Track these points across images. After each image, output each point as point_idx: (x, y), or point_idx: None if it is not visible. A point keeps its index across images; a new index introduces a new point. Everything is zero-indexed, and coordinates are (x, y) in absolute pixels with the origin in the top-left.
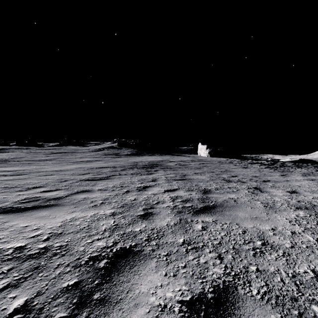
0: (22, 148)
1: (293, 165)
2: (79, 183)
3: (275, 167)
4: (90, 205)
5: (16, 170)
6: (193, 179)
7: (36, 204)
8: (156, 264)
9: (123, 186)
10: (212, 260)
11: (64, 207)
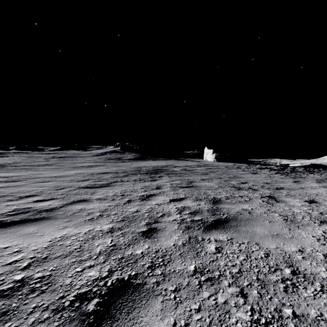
0: (21, 152)
1: (304, 170)
2: (77, 191)
3: (285, 172)
4: (85, 218)
5: (11, 176)
6: (200, 186)
7: (24, 217)
8: (161, 306)
9: (124, 194)
10: (234, 298)
11: (55, 221)
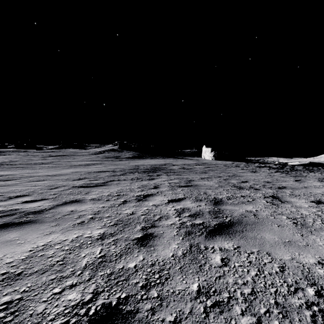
0: (20, 151)
1: (304, 168)
2: (70, 191)
3: (285, 171)
4: (75, 222)
5: (6, 175)
6: (199, 186)
7: (8, 220)
8: None
9: (120, 194)
10: None
11: (41, 226)
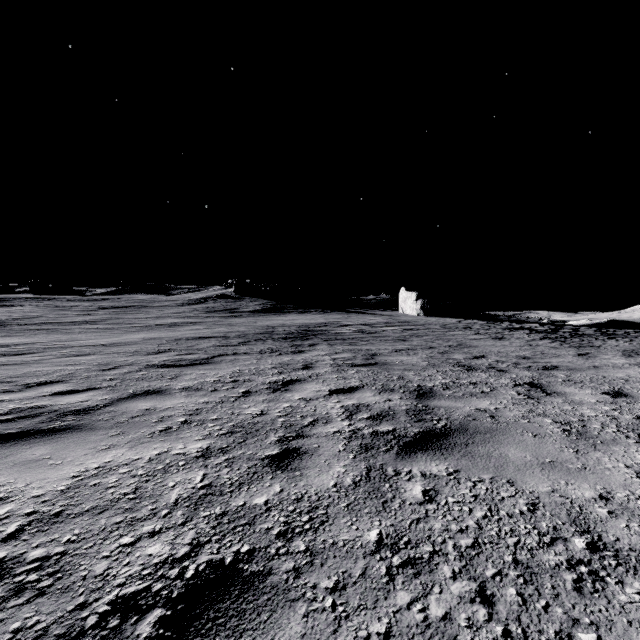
0: (40, 298)
1: (597, 332)
2: (142, 373)
3: (560, 337)
4: (154, 428)
5: (16, 344)
6: (391, 364)
7: (28, 426)
8: (303, 626)
9: (239, 379)
10: (465, 606)
11: (92, 435)
